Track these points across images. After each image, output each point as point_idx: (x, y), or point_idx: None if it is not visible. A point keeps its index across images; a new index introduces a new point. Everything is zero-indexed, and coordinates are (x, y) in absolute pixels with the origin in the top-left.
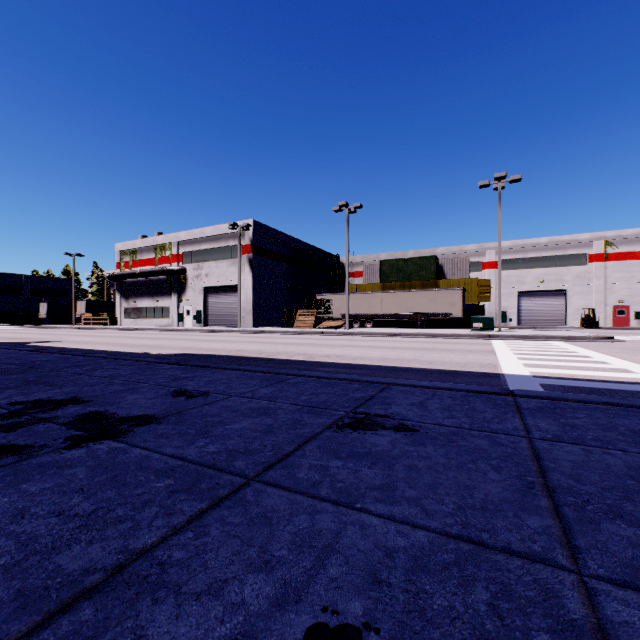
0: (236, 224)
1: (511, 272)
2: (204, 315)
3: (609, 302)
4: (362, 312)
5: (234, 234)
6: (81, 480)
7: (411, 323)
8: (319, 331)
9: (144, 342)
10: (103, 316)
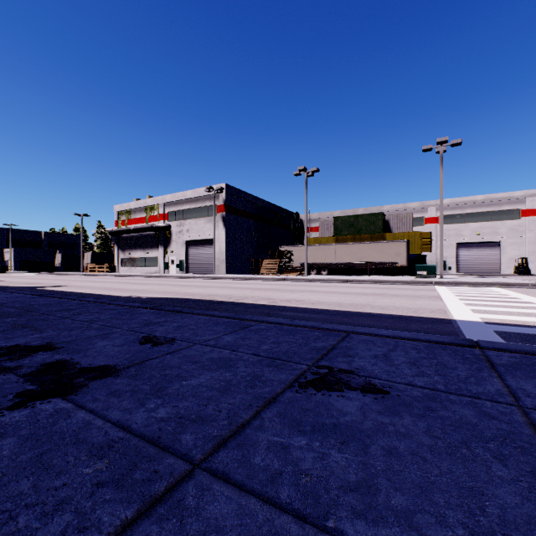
0: (211, 187)
1: (450, 226)
2: (185, 264)
3: None
4: (318, 261)
5: (210, 196)
6: (2, 459)
7: (361, 271)
8: (281, 278)
9: (134, 287)
10: (105, 265)
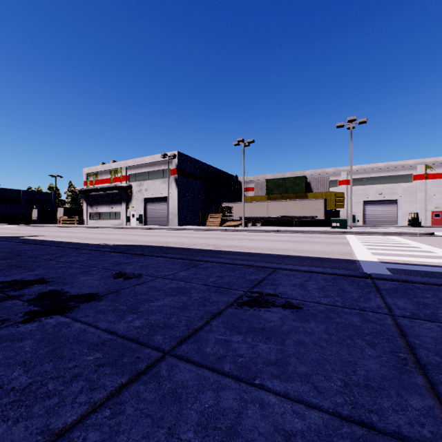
0: (166, 154)
1: (358, 187)
2: (144, 217)
3: (428, 208)
4: (254, 215)
5: (165, 161)
6: (26, 353)
7: (288, 223)
8: (224, 229)
9: (101, 236)
10: (75, 218)
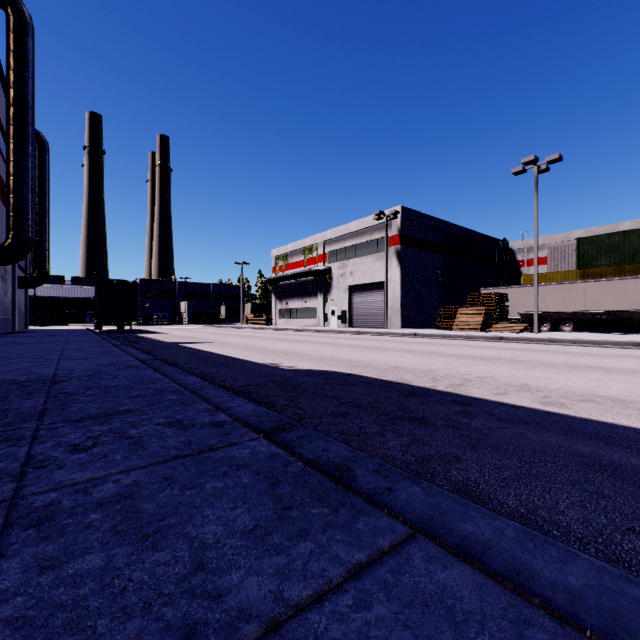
0: (382, 213)
1: None
2: (348, 315)
3: None
4: (550, 310)
5: (379, 225)
6: None
7: (637, 325)
8: (496, 336)
9: (283, 346)
10: (264, 317)
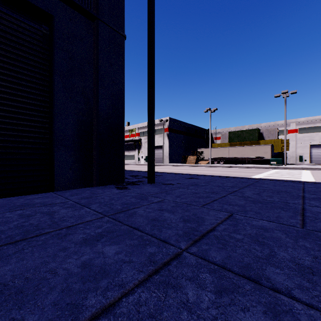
0: (162, 120)
1: (305, 134)
2: None
3: None
4: (219, 156)
5: (161, 123)
6: None
7: (244, 162)
8: (197, 165)
9: (131, 168)
10: None
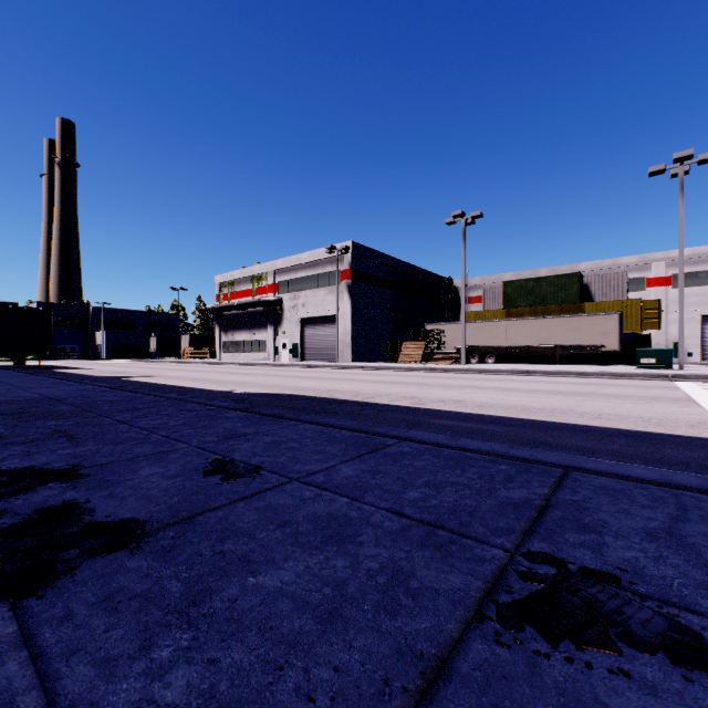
0: (334, 247)
1: (690, 290)
2: (300, 349)
3: None
4: (481, 344)
5: (332, 259)
6: None
7: (545, 358)
8: (428, 367)
9: (233, 378)
10: (205, 350)
